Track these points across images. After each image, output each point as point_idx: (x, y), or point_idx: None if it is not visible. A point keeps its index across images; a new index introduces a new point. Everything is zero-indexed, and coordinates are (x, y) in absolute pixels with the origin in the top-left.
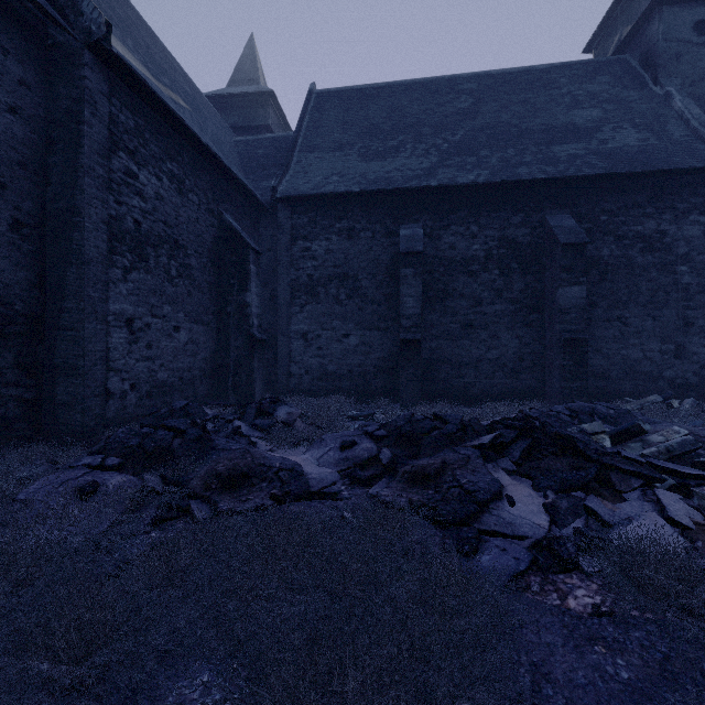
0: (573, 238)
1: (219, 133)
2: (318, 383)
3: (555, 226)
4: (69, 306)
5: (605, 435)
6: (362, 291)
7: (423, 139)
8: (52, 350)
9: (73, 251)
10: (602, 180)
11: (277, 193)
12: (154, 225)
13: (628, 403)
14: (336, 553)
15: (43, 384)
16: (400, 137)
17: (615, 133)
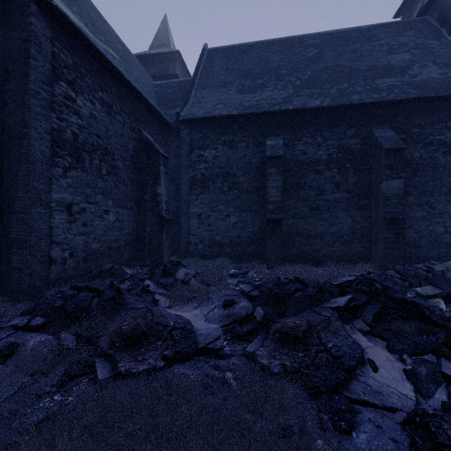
0: (394, 145)
1: (142, 78)
2: (209, 249)
3: (380, 136)
4: (20, 196)
5: (440, 299)
6: (239, 184)
7: (282, 78)
8: (8, 229)
9: (23, 154)
10: (414, 102)
11: (180, 117)
12: (89, 136)
13: (435, 265)
14: (216, 450)
15: (2, 254)
16: (266, 77)
17: (422, 70)
